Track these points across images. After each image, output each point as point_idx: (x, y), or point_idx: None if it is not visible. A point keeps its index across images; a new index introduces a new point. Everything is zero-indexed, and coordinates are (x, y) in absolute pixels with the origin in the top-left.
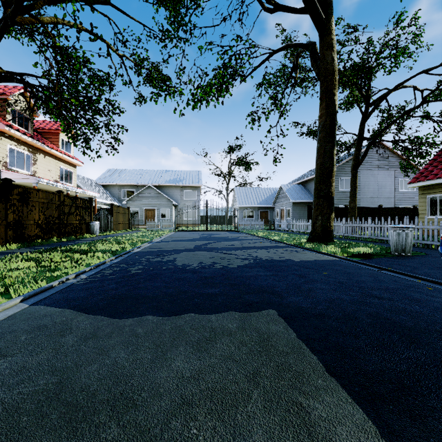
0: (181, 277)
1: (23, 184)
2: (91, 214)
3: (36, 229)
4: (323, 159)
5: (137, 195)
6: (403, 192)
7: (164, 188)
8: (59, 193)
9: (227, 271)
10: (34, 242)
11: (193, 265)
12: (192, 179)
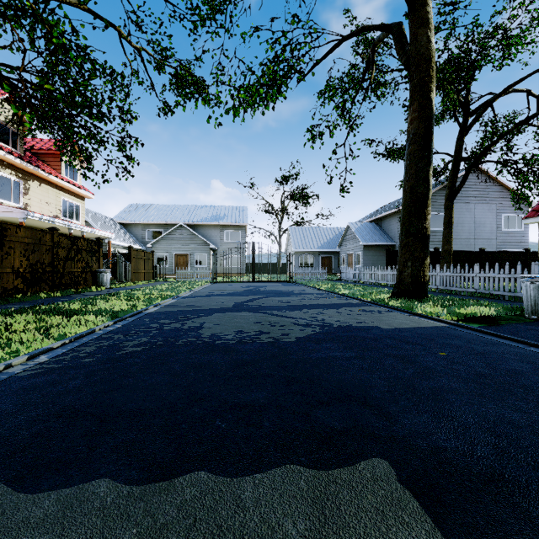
0: (202, 363)
1: (7, 220)
2: (100, 260)
3: (15, 280)
4: (415, 181)
5: (165, 237)
6: (508, 231)
7: (199, 228)
8: (51, 231)
9: (280, 349)
10: (10, 298)
11: (227, 337)
12: (235, 217)
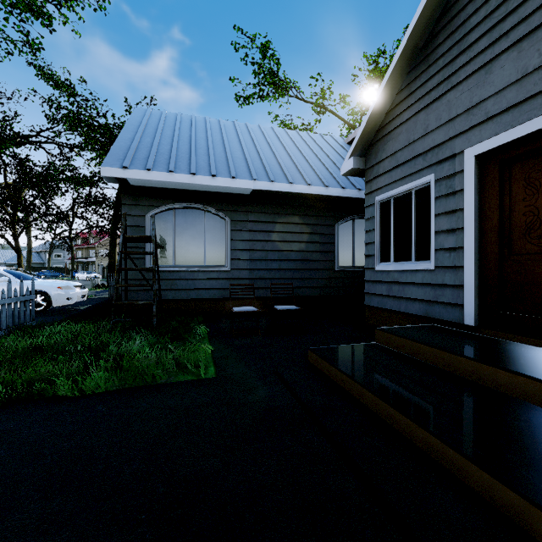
0: None
1: None
2: None
3: None
4: (28, 258)
5: None
6: None
7: None
8: None
9: None
10: None
11: None
12: None
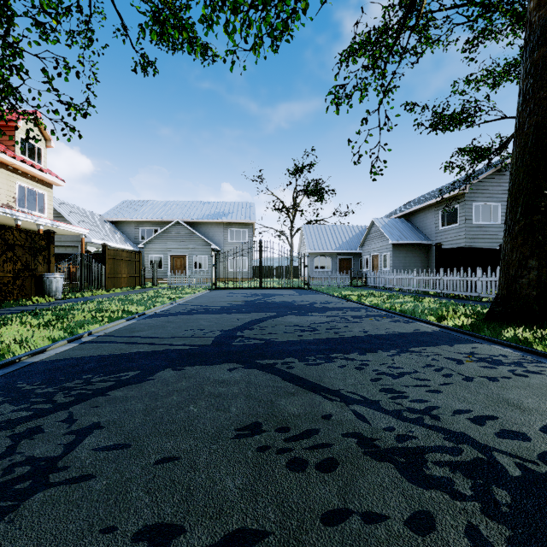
0: None
1: None
2: (49, 260)
3: None
4: None
5: (159, 236)
6: None
7: (200, 226)
8: None
9: None
10: None
11: None
12: (241, 213)
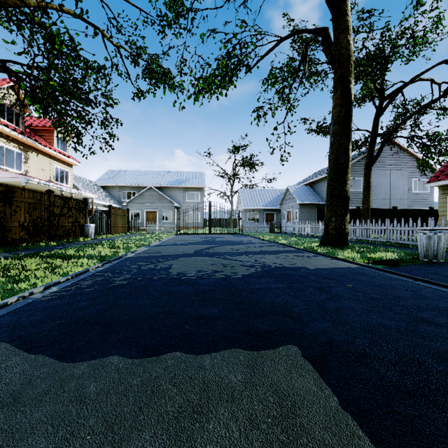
0: (172, 291)
1: (12, 184)
2: (86, 216)
3: (21, 232)
4: (337, 154)
5: (137, 197)
6: (417, 193)
7: (165, 190)
8: (48, 193)
9: (230, 283)
10: (17, 246)
11: (190, 274)
12: (195, 181)
